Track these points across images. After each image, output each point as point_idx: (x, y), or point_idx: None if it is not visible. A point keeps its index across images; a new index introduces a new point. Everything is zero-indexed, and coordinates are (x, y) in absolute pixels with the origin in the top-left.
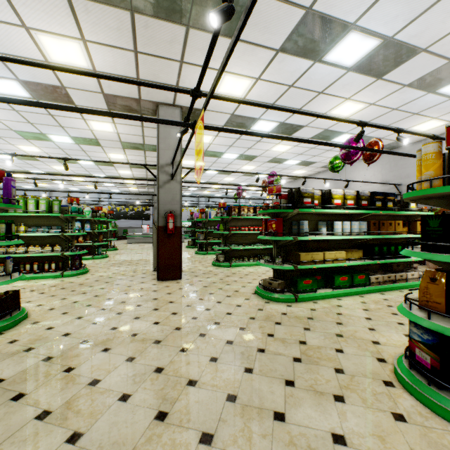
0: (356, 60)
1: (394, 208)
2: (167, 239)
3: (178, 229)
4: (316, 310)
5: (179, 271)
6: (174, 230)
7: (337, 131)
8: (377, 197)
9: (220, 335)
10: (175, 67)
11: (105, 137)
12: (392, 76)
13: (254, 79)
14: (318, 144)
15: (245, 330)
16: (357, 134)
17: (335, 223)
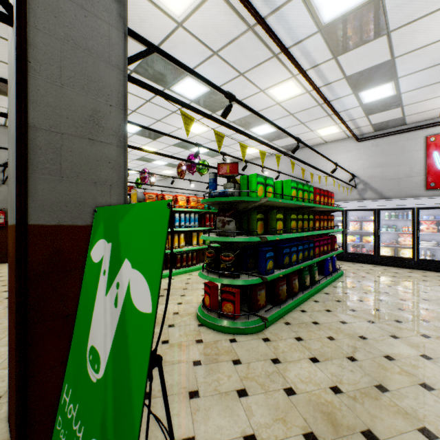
0: (135, 131)
1: None
2: None
3: None
4: None
5: None
6: (6, 224)
7: (151, 158)
8: None
9: None
10: (4, 110)
11: None
12: (161, 141)
13: None
14: None
15: None
16: None
17: None
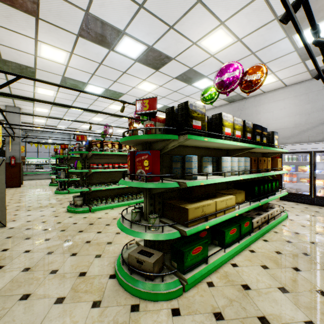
0: None
1: (266, 144)
2: None
3: None
4: (225, 317)
5: None
6: None
7: (199, 73)
8: (257, 131)
9: None
10: None
11: None
12: None
13: None
14: None
15: None
16: (291, 4)
17: (224, 160)
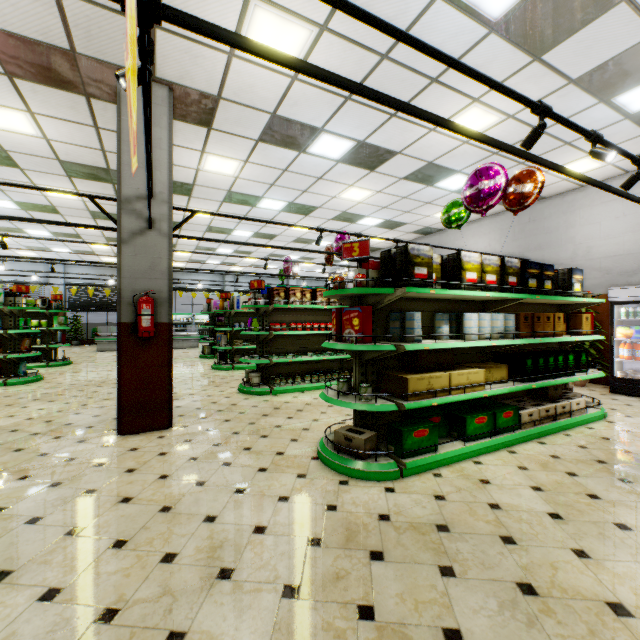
0: (511, 3)
1: (553, 291)
2: (140, 349)
3: (165, 328)
4: (447, 498)
5: (166, 413)
6: (155, 330)
7: (446, 168)
8: (530, 272)
9: (228, 631)
10: None
11: (21, 147)
12: (558, 57)
13: (316, 26)
14: (467, 134)
15: (299, 595)
16: (531, 131)
17: (467, 317)
